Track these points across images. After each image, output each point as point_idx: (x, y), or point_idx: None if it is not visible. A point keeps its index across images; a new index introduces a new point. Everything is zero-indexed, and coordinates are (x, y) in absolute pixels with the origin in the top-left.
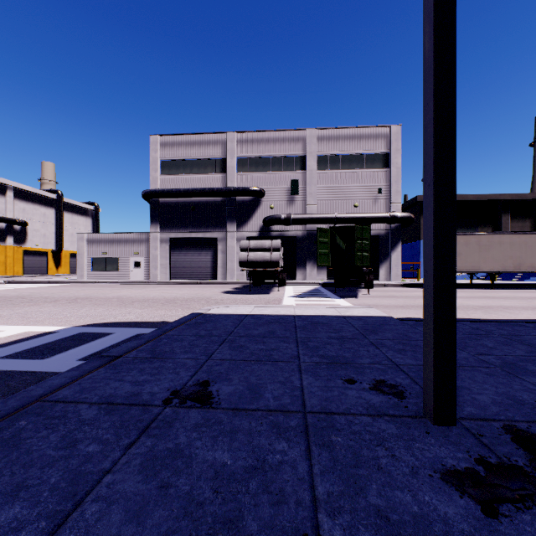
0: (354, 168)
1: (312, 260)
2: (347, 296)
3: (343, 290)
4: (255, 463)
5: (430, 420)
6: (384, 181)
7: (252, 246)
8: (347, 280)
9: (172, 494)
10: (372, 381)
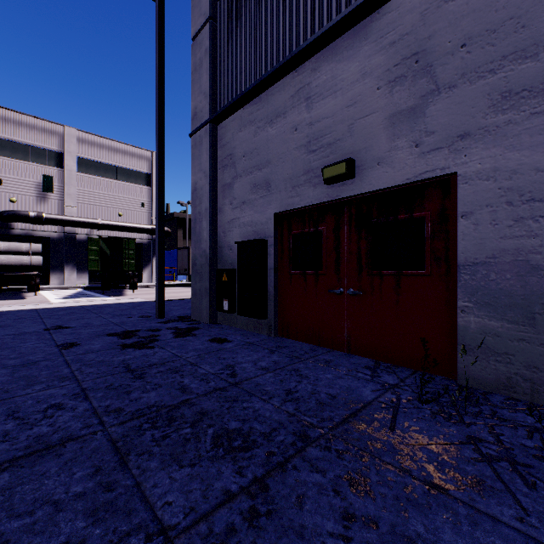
0: (119, 180)
1: (72, 263)
2: (115, 295)
3: (110, 291)
4: (105, 329)
5: (158, 318)
6: (147, 197)
7: (3, 249)
8: (114, 283)
9: (83, 334)
10: (139, 316)
